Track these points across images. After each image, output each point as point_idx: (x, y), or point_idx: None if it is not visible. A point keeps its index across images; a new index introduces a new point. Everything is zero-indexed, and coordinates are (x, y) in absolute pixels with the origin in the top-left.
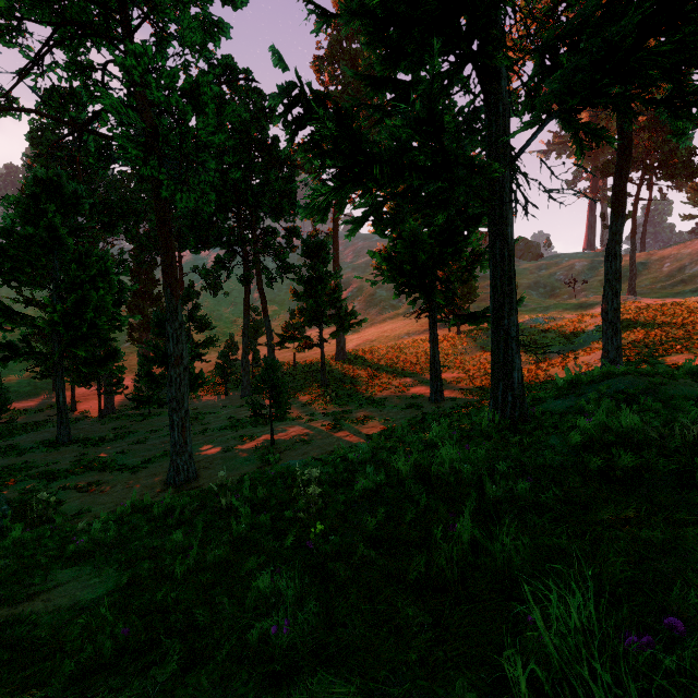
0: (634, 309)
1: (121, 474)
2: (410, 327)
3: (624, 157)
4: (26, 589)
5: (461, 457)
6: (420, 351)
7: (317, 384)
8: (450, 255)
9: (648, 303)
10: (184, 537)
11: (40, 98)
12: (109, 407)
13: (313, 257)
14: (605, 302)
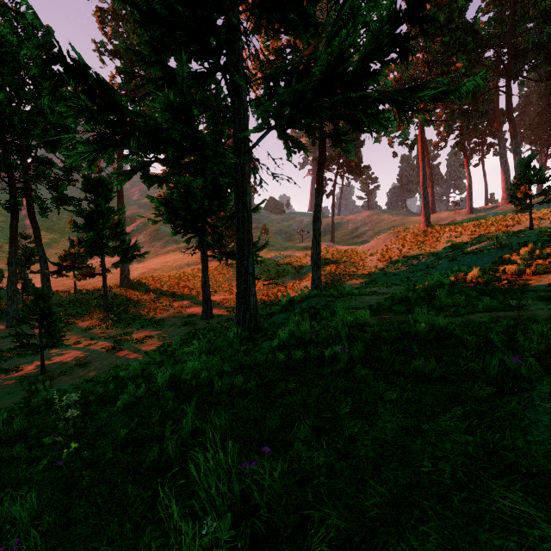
0: (332, 252)
1: None
2: (190, 259)
3: (322, 158)
4: None
5: (203, 365)
6: (197, 279)
7: (100, 309)
8: (217, 207)
9: (339, 249)
10: None
11: None
12: None
13: (95, 193)
14: (313, 248)
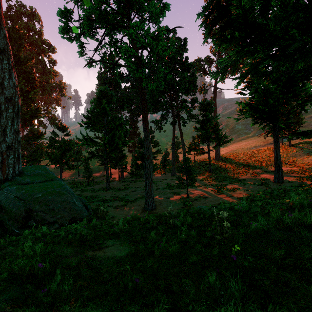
0: None
1: (127, 203)
2: (256, 143)
3: None
4: (97, 245)
5: None
6: (264, 155)
7: (206, 171)
8: (290, 98)
9: None
10: (155, 235)
11: (101, 58)
12: (122, 177)
13: (204, 110)
14: None
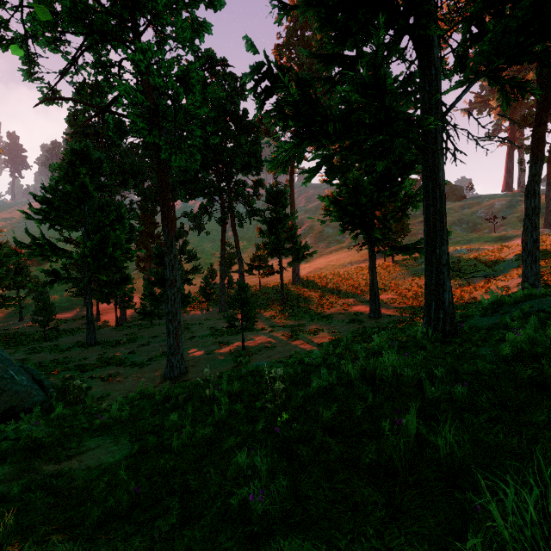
0: (550, 240)
1: (132, 369)
2: (352, 258)
3: (543, 109)
4: (66, 451)
5: (402, 363)
6: (360, 277)
7: (278, 303)
8: (387, 198)
9: None
10: (179, 418)
11: (75, 90)
12: (123, 318)
13: (274, 203)
14: (525, 234)
